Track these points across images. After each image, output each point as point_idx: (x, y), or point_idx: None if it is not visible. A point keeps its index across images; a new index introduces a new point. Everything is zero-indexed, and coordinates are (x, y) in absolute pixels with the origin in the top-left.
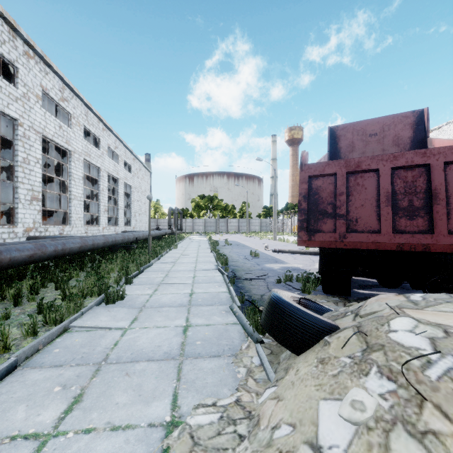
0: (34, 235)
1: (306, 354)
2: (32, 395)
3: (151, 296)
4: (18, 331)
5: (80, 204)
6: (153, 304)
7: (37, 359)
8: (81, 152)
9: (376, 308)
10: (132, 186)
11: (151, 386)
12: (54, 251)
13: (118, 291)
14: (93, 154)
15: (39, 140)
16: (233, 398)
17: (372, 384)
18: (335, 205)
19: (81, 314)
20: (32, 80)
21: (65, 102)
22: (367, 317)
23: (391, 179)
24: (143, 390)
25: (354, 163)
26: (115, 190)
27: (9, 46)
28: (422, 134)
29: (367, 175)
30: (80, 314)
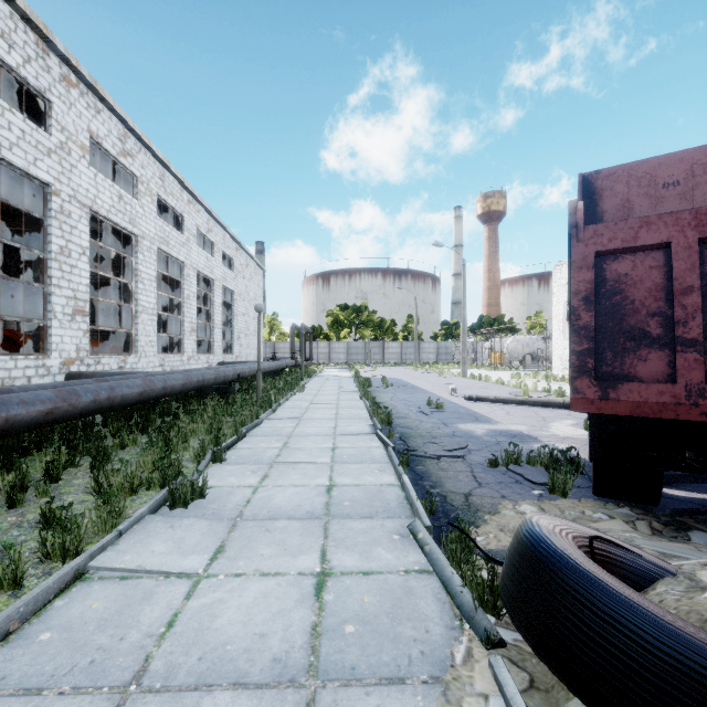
0: (78, 370)
1: None
2: None
3: (256, 490)
4: None
5: (152, 321)
6: (259, 511)
7: None
8: (153, 238)
9: None
10: (235, 291)
11: None
12: (92, 402)
13: (195, 482)
14: (172, 241)
15: (87, 218)
16: None
17: None
18: (668, 318)
19: (116, 536)
20: (75, 122)
21: (128, 157)
22: None
23: None
24: None
25: None
26: (208, 298)
27: (37, 66)
28: None
29: None
30: (114, 537)
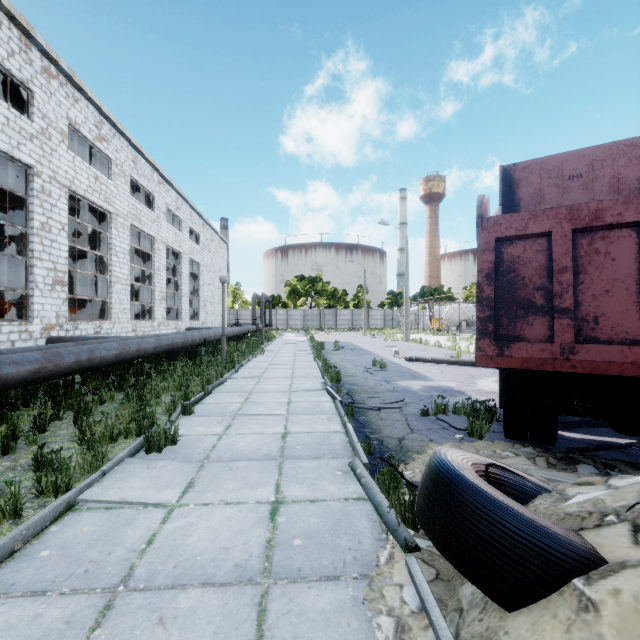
0: (57, 335)
1: (531, 615)
2: None
3: (221, 437)
4: None
5: (125, 290)
6: (223, 454)
7: (5, 573)
8: (126, 215)
9: None
10: (201, 263)
11: None
12: (74, 363)
13: (167, 430)
14: (144, 218)
15: (66, 197)
16: None
17: None
18: (549, 291)
19: (100, 475)
20: (55, 110)
21: (103, 142)
22: None
23: None
24: None
25: (589, 213)
26: (177, 270)
27: (20, 59)
28: None
29: (616, 233)
30: (99, 475)
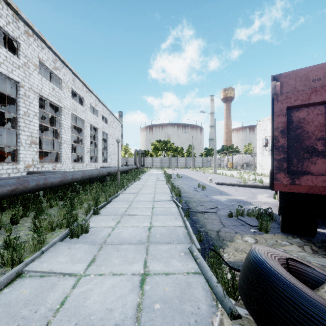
0: (33, 170)
1: None
2: None
3: (113, 229)
4: None
5: (68, 147)
6: (114, 240)
7: None
8: (69, 108)
9: None
10: (108, 134)
11: None
12: (35, 185)
13: (83, 225)
14: (78, 110)
15: (37, 98)
16: None
17: None
18: None
19: (40, 253)
20: (31, 53)
21: (57, 70)
22: None
23: None
24: None
25: None
26: (96, 137)
27: (13, 26)
28: None
29: None
30: (39, 254)
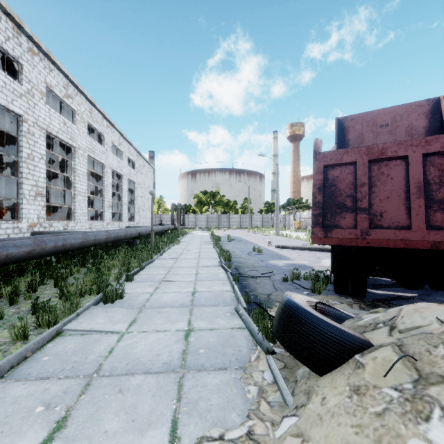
0: (38, 230)
1: (331, 375)
2: (9, 417)
3: (152, 294)
4: (8, 334)
5: (84, 200)
6: (154, 304)
7: (23, 368)
8: (85, 148)
9: (420, 321)
10: (136, 182)
11: (147, 408)
12: (54, 247)
13: (117, 289)
14: (97, 151)
15: (44, 136)
16: (243, 428)
17: (439, 436)
18: (355, 198)
19: (76, 315)
20: (37, 76)
21: (69, 99)
22: (409, 333)
23: (422, 167)
24: (137, 413)
25: (378, 150)
26: (119, 186)
27: (13, 42)
28: (439, 124)
29: (393, 163)
30: (75, 315)
